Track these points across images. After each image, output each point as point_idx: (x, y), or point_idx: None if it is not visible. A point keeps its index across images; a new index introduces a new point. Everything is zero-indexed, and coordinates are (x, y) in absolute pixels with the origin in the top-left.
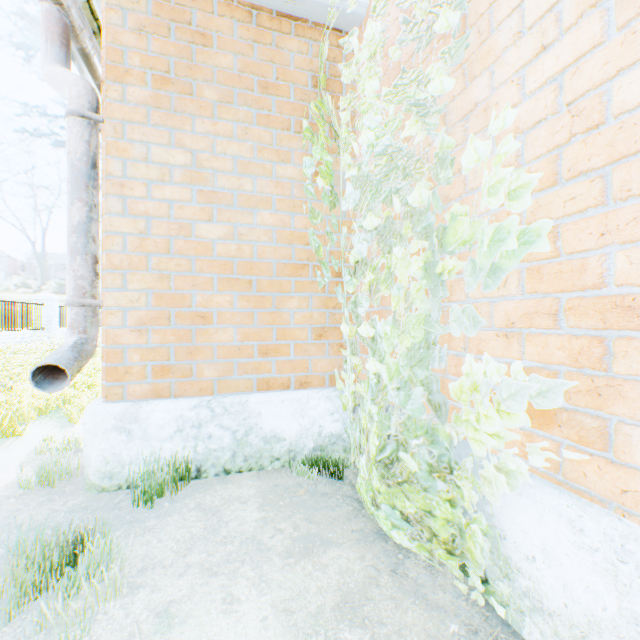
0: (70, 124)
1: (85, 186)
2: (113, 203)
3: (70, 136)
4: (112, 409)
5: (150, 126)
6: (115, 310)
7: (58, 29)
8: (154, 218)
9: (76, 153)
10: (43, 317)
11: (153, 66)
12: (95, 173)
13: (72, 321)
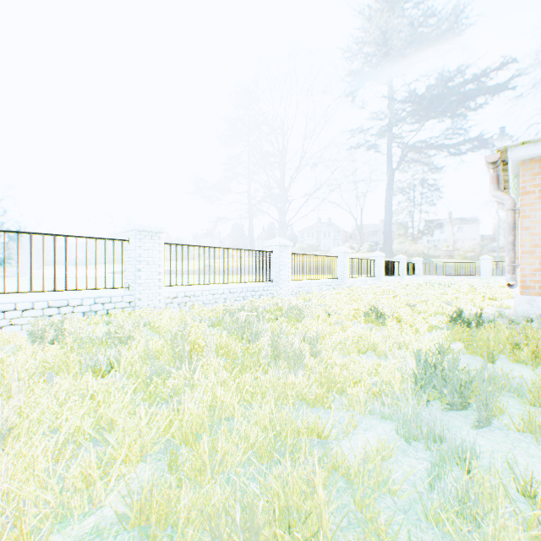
0: (506, 213)
1: (511, 230)
2: (522, 234)
3: (506, 216)
4: (524, 297)
5: (536, 206)
6: (523, 267)
7: (495, 180)
8: (538, 236)
9: (508, 221)
10: (398, 269)
11: (538, 187)
12: (514, 225)
13: (507, 271)
